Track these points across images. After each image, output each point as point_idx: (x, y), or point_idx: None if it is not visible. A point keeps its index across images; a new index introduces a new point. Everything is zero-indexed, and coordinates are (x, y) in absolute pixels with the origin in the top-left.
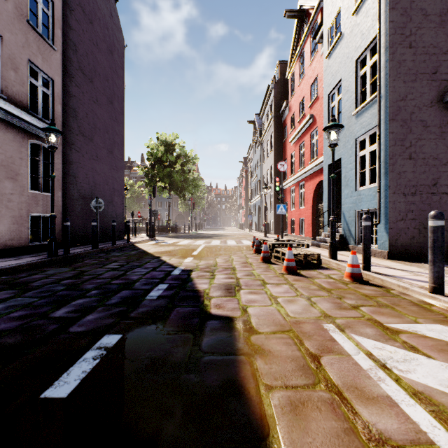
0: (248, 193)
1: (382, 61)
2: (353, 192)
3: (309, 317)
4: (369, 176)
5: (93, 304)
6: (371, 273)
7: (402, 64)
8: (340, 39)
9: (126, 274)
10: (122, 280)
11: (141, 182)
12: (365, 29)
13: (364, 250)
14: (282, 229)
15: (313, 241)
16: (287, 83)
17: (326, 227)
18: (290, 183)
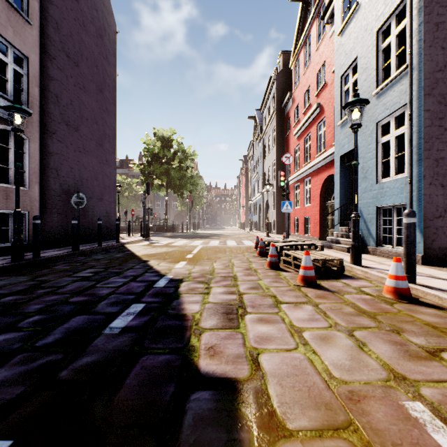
0: (249, 192)
1: (414, 25)
2: (374, 185)
3: (368, 381)
4: (394, 166)
5: (13, 347)
6: (419, 287)
7: (440, 27)
8: (356, 11)
9: (95, 287)
10: (85, 296)
11: (137, 179)
12: None
13: (407, 255)
14: (287, 228)
15: (323, 242)
16: (290, 74)
17: (338, 226)
18: (294, 180)
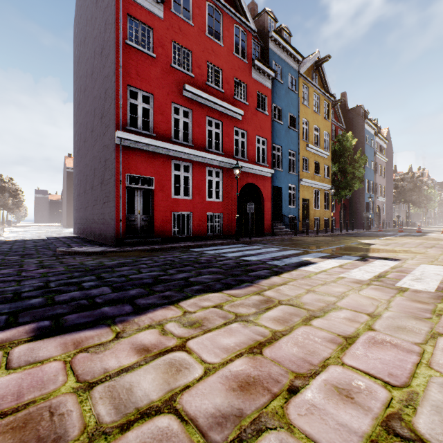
0: None
1: None
2: None
3: None
4: None
5: None
6: None
7: None
8: None
9: None
10: None
11: None
12: None
13: None
14: None
15: None
16: None
17: None
18: None
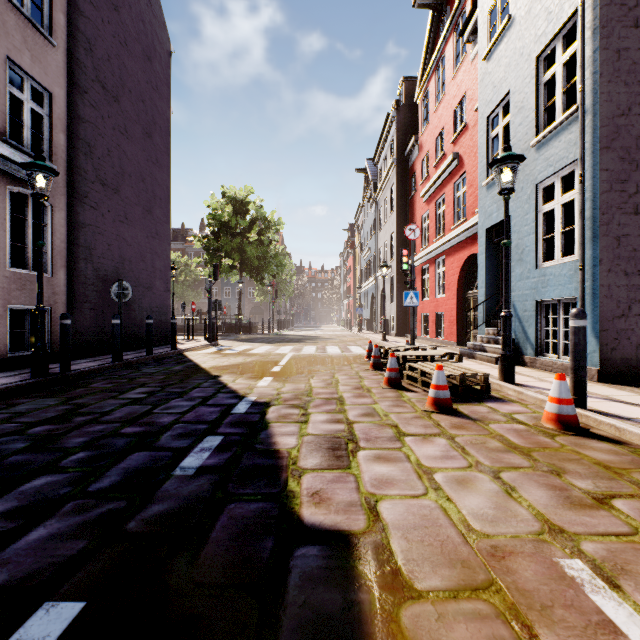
0: (356, 275)
1: (587, 52)
2: (532, 270)
3: (516, 534)
4: (561, 244)
5: (61, 492)
6: (591, 413)
7: (623, 55)
8: (508, 27)
9: (152, 413)
10: (140, 426)
11: (199, 258)
12: (553, 3)
13: (575, 370)
14: (412, 329)
15: (462, 349)
16: (415, 110)
17: (483, 326)
18: (422, 260)
